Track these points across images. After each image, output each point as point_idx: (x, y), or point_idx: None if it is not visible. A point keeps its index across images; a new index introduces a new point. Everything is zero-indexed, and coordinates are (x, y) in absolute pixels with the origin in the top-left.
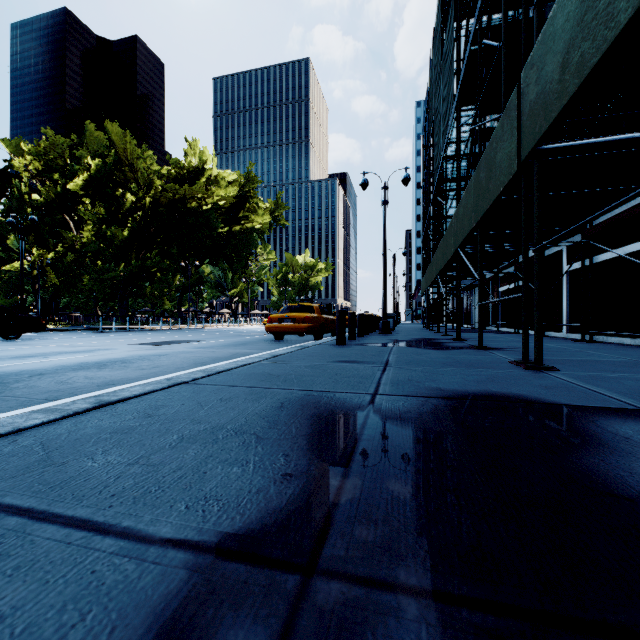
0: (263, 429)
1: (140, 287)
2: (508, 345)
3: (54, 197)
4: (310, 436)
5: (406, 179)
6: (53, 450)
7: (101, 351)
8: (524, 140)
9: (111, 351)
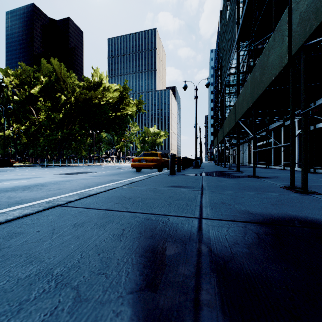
0: (90, 276)
1: (68, 144)
2: (269, 175)
3: (25, 97)
4: (139, 294)
5: (208, 84)
6: None
7: (35, 178)
8: (294, 41)
9: (41, 178)
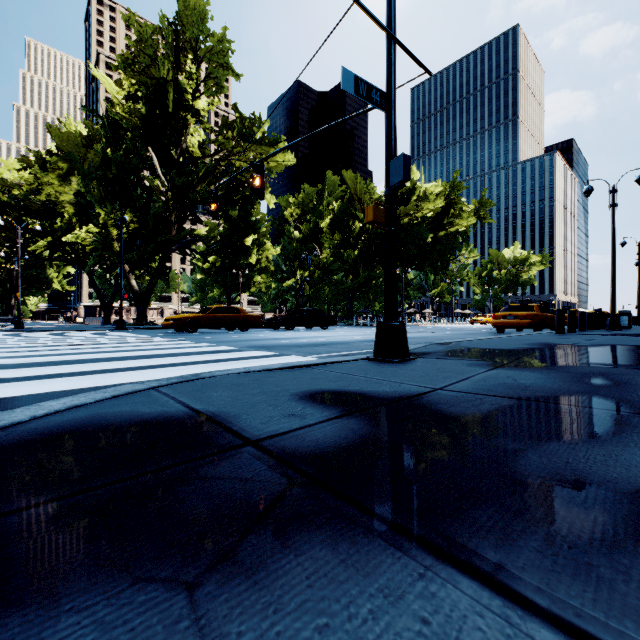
0: (530, 344)
1: (365, 293)
2: None
3: (307, 232)
4: (547, 345)
5: None
6: (475, 343)
7: None
8: None
9: None
